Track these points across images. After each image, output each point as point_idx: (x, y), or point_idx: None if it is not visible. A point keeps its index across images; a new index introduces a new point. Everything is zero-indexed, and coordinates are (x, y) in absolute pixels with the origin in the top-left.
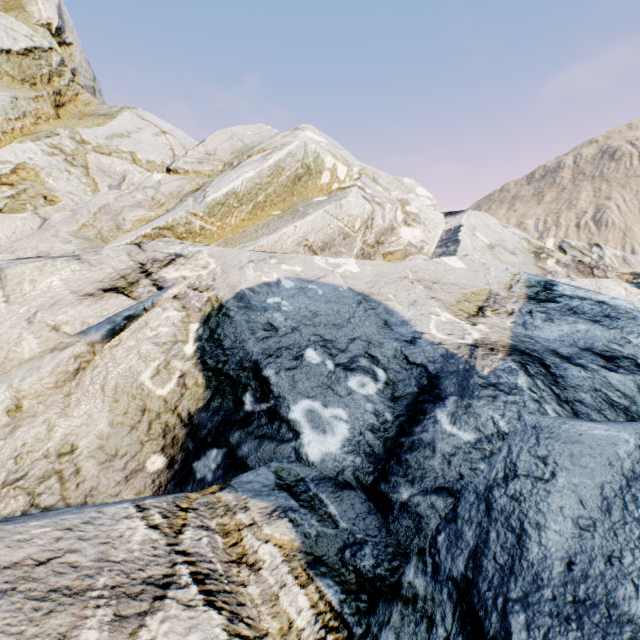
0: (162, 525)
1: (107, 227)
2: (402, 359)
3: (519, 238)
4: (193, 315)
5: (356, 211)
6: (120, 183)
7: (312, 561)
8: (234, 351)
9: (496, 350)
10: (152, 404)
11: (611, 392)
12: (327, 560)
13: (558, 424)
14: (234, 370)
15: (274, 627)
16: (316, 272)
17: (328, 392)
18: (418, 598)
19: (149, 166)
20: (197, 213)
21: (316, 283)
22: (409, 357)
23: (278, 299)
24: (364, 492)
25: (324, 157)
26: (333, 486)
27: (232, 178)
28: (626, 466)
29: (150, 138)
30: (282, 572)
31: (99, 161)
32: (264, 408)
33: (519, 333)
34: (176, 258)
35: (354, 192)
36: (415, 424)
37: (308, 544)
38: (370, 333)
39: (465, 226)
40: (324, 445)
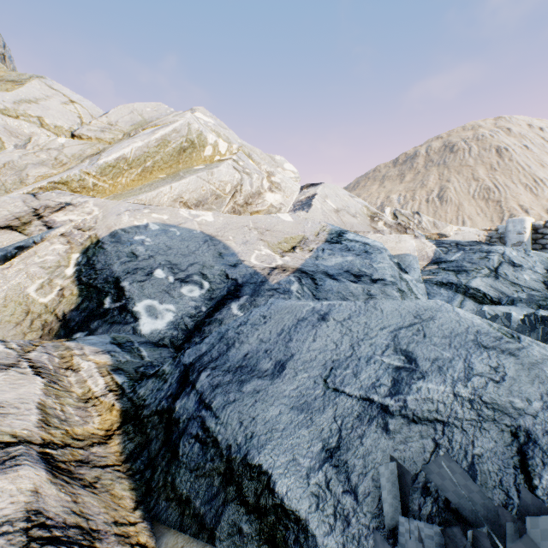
0: (17, 348)
1: (11, 180)
2: (224, 276)
3: (362, 206)
4: (76, 248)
5: (226, 178)
6: (26, 143)
7: (115, 369)
8: (103, 271)
9: (287, 270)
10: (35, 308)
11: (347, 293)
12: (126, 369)
13: (284, 301)
14: (101, 283)
15: (80, 391)
16: (179, 220)
17: (165, 295)
18: (164, 374)
19: (57, 130)
20: (90, 172)
21: (177, 227)
22: (229, 275)
23: (144, 237)
24: (174, 349)
25: (207, 135)
26: (153, 345)
27: (124, 146)
28: (302, 316)
29: (58, 106)
30: (93, 372)
31: (6, 122)
32: (118, 305)
33: (310, 262)
34: (66, 206)
35: (226, 163)
36: (217, 311)
37: (117, 364)
38: (207, 260)
39: (319, 194)
40: (154, 325)
